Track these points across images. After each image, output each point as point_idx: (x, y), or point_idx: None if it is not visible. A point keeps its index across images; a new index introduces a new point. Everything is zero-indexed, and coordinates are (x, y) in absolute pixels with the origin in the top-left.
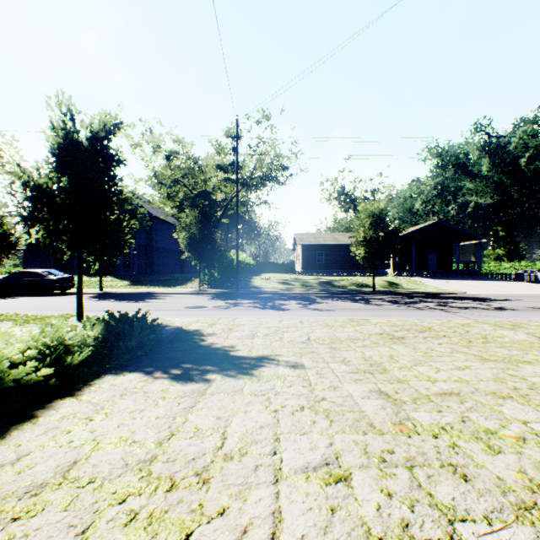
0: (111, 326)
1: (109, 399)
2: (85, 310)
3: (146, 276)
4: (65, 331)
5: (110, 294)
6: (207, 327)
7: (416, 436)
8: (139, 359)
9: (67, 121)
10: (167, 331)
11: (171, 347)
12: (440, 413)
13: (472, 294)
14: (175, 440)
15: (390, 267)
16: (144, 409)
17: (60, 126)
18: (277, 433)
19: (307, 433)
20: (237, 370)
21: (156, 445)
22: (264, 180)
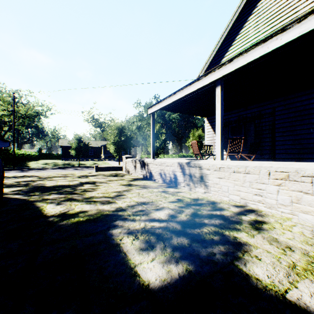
0: None
1: None
2: None
3: None
4: None
5: None
6: None
7: None
8: None
9: None
10: None
11: None
12: None
13: None
14: None
15: (102, 157)
16: None
17: None
18: None
19: None
20: None
21: None
22: (34, 116)
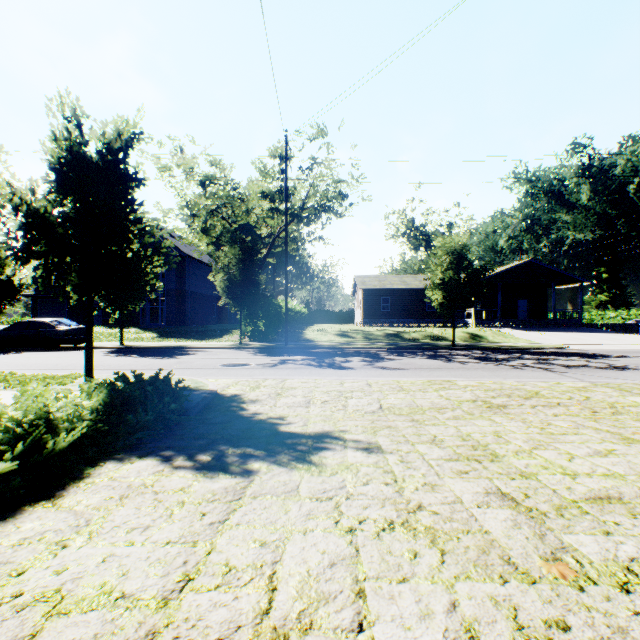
0: (119, 393)
1: (101, 505)
2: (99, 368)
3: (177, 327)
4: (51, 400)
5: (132, 348)
6: (248, 391)
7: (592, 588)
8: (157, 436)
9: (72, 129)
10: (197, 396)
11: (201, 418)
12: (611, 538)
13: (576, 348)
14: (191, 592)
15: (471, 316)
16: (150, 525)
17: (63, 137)
18: (358, 578)
19: (408, 579)
20: (289, 456)
21: (158, 604)
22: (318, 211)
